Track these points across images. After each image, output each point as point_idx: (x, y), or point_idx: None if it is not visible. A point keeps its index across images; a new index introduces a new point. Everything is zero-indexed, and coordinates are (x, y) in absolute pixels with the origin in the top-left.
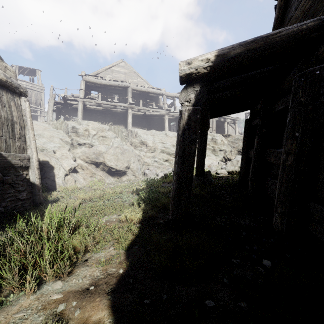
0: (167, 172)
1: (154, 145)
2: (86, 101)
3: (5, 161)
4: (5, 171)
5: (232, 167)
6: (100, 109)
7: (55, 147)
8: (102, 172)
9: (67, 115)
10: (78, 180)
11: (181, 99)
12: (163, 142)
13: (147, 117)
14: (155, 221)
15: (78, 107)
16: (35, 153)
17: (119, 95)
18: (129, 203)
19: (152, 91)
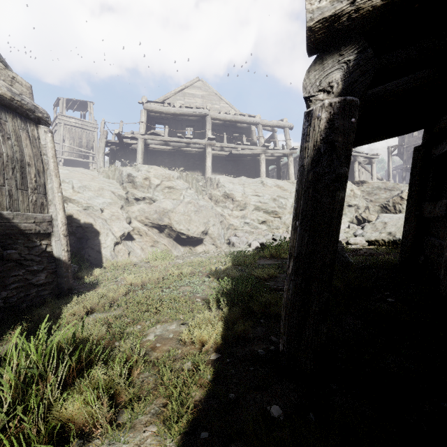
0: (265, 241)
1: (244, 198)
2: (148, 138)
3: (8, 225)
4: (8, 241)
5: (375, 233)
6: (168, 150)
7: (104, 203)
8: (167, 239)
9: (125, 160)
10: (133, 251)
11: (308, 88)
12: (258, 194)
13: (233, 159)
14: (248, 349)
15: (137, 147)
16: (61, 212)
17: (194, 128)
18: (202, 297)
19: (241, 119)
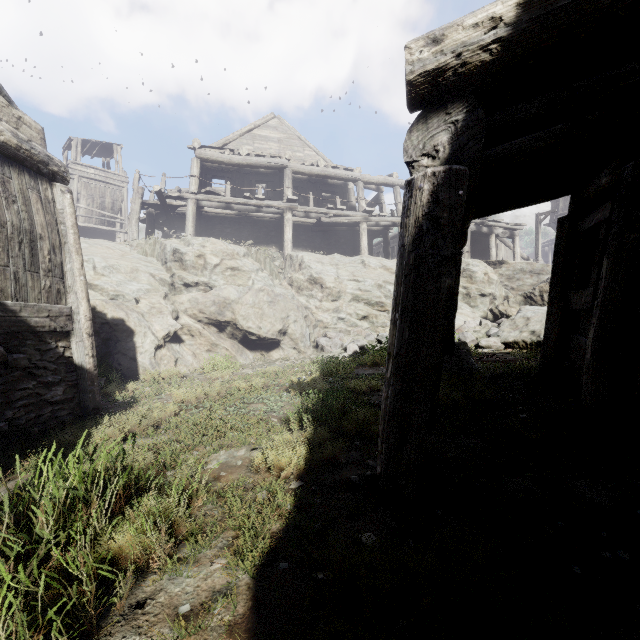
0: (367, 343)
1: (337, 284)
2: (202, 199)
3: (13, 319)
4: (14, 341)
5: (515, 332)
6: (231, 215)
7: (140, 290)
8: (230, 341)
9: (168, 228)
10: (182, 358)
11: (410, 152)
12: (357, 279)
13: (323, 229)
14: (338, 475)
15: (187, 211)
16: (85, 303)
17: (268, 185)
18: (279, 417)
19: (333, 174)
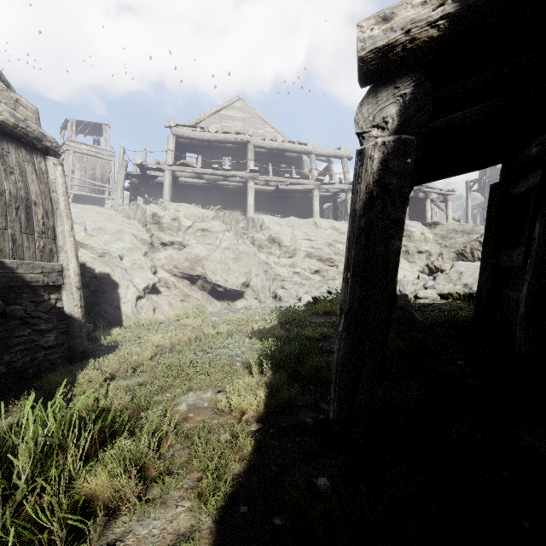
0: (319, 294)
1: (293, 243)
2: (177, 170)
3: (11, 275)
4: (11, 295)
5: (449, 285)
6: (202, 184)
7: (124, 249)
8: (200, 293)
9: (149, 195)
10: (159, 307)
11: (361, 123)
12: (310, 238)
13: (281, 195)
14: (294, 418)
15: (164, 181)
16: (74, 261)
17: (233, 158)
18: (242, 361)
19: (289, 147)
